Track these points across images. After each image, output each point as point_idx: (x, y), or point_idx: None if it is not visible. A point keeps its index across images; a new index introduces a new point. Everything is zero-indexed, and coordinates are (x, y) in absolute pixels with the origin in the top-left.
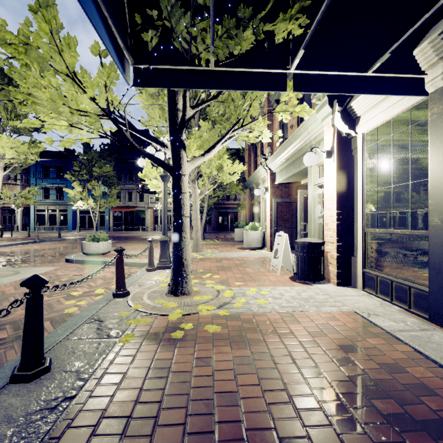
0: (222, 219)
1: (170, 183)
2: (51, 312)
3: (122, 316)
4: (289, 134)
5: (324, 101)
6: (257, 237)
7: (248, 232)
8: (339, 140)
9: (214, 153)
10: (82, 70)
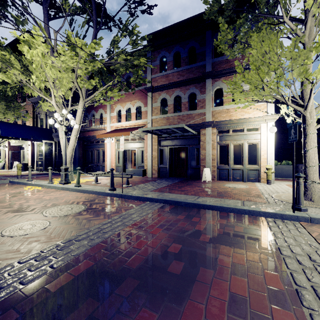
0: None
1: None
2: None
3: None
4: None
5: None
6: (1, 165)
7: None
8: (32, 143)
9: None
10: None
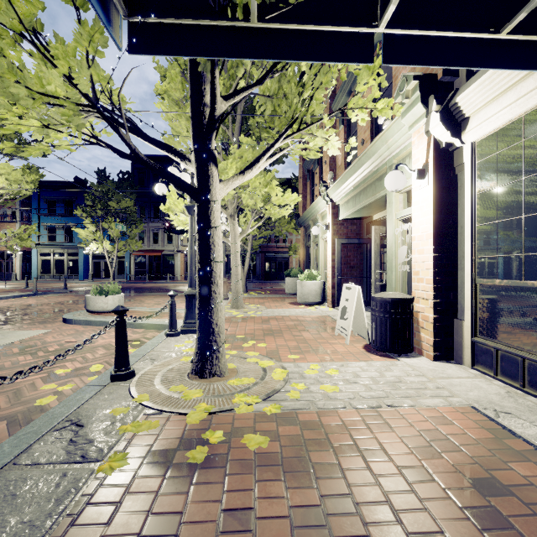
0: (270, 266)
1: None
2: (15, 404)
3: (115, 416)
4: (359, 153)
5: (414, 98)
6: (315, 288)
7: (303, 283)
8: (436, 154)
9: (258, 170)
10: (58, 40)
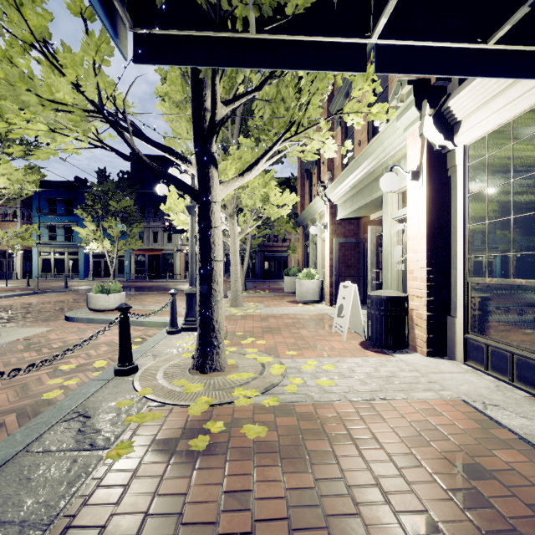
0: (268, 265)
1: None
2: (23, 398)
3: (120, 408)
4: (356, 154)
5: (408, 102)
6: (313, 287)
7: (301, 282)
8: (430, 156)
9: (257, 172)
10: (65, 48)
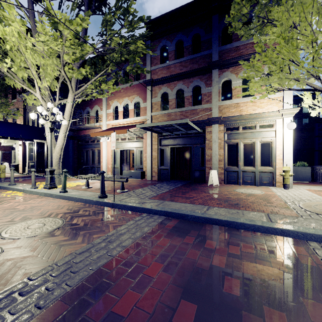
0: None
1: None
2: None
3: None
4: None
5: None
6: None
7: None
8: (23, 142)
9: None
10: None
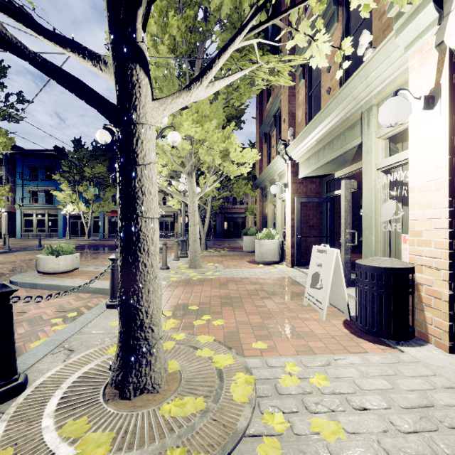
0: (228, 225)
1: (161, 178)
2: None
3: None
4: (324, 103)
5: (420, 1)
6: (273, 247)
7: (261, 242)
8: (454, 72)
9: (211, 89)
10: None
